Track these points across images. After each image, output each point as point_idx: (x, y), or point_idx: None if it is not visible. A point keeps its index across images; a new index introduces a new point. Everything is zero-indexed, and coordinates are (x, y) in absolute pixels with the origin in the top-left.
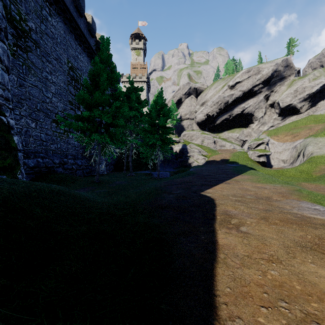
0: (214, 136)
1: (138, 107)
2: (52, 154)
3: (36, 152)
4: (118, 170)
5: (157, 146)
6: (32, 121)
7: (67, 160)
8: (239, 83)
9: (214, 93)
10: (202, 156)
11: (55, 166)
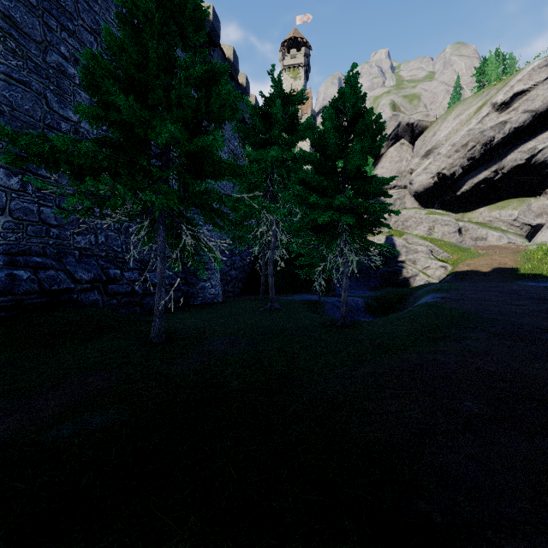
0: (457, 219)
1: (290, 140)
2: (78, 259)
3: (26, 252)
4: (251, 291)
5: (339, 232)
6: (10, 171)
7: (120, 272)
8: (523, 94)
9: (454, 127)
10: (439, 261)
11: (78, 288)
